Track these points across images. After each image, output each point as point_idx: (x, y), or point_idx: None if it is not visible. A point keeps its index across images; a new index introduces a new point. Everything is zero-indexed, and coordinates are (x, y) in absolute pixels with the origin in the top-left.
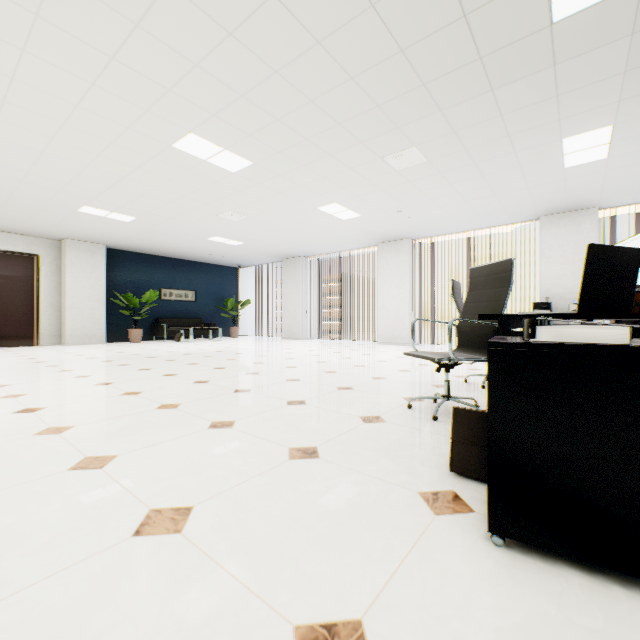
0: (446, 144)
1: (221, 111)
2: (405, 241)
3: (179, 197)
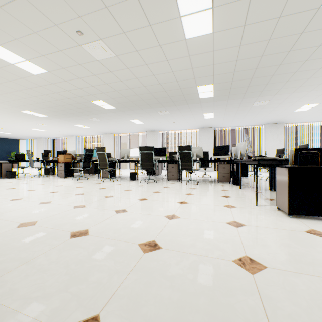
0: (48, 124)
1: None
2: (74, 136)
3: None
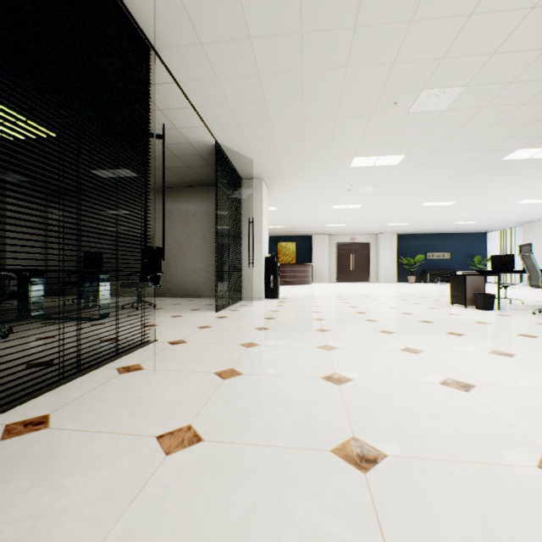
0: None
1: (434, 197)
2: None
3: (427, 215)
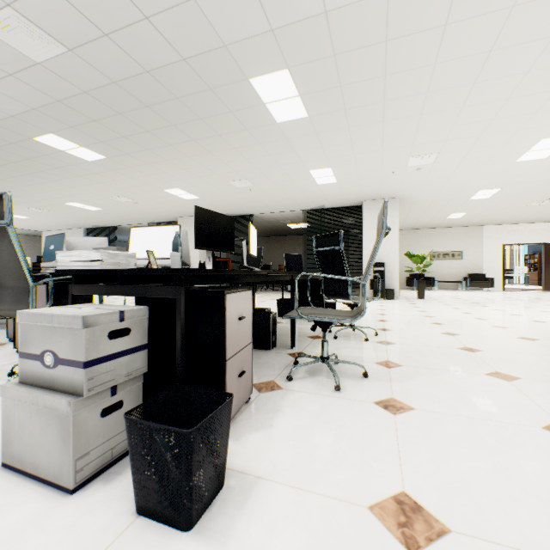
0: None
1: None
2: None
3: None
